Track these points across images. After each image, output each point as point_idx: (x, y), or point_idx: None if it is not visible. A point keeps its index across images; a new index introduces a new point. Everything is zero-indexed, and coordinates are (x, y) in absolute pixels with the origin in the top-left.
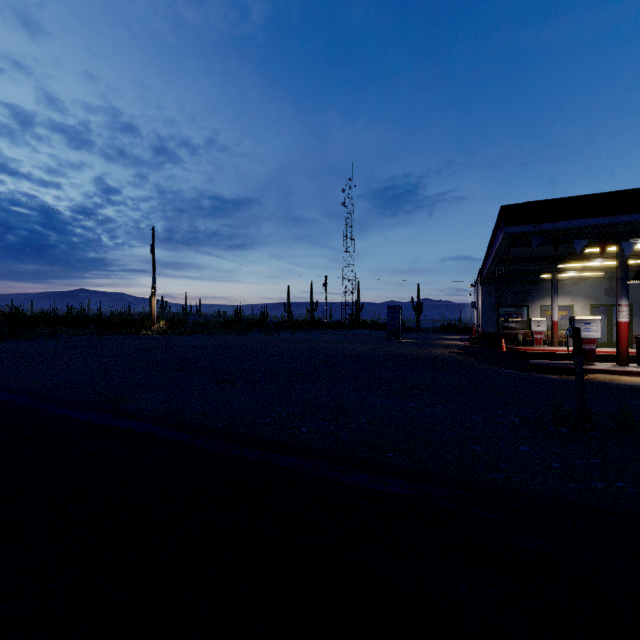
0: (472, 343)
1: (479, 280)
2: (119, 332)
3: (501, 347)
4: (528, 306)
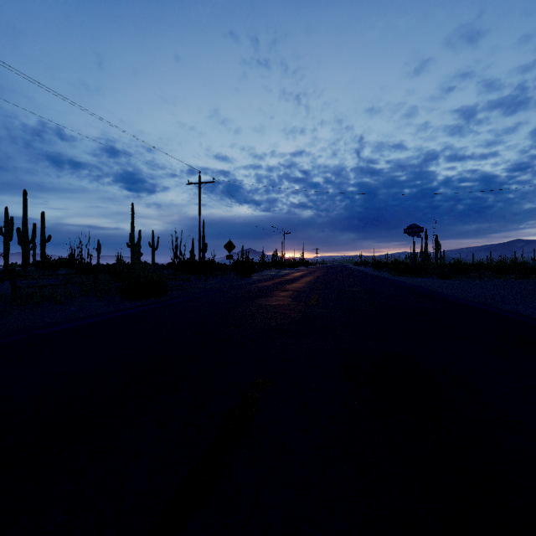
0: None
1: None
2: None
3: None
4: None
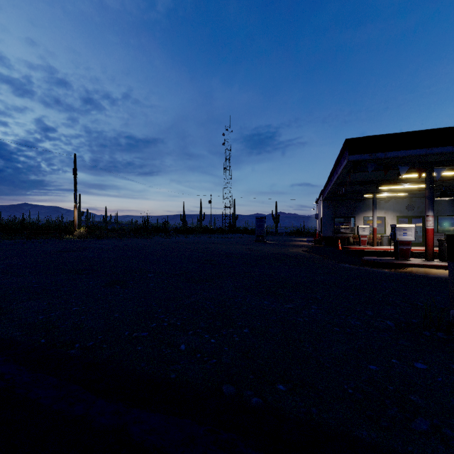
0: (316, 243)
1: (321, 198)
2: (47, 236)
3: (338, 247)
4: (355, 217)
